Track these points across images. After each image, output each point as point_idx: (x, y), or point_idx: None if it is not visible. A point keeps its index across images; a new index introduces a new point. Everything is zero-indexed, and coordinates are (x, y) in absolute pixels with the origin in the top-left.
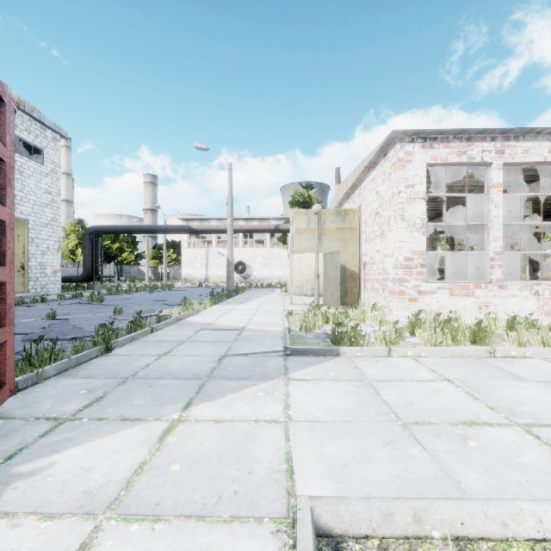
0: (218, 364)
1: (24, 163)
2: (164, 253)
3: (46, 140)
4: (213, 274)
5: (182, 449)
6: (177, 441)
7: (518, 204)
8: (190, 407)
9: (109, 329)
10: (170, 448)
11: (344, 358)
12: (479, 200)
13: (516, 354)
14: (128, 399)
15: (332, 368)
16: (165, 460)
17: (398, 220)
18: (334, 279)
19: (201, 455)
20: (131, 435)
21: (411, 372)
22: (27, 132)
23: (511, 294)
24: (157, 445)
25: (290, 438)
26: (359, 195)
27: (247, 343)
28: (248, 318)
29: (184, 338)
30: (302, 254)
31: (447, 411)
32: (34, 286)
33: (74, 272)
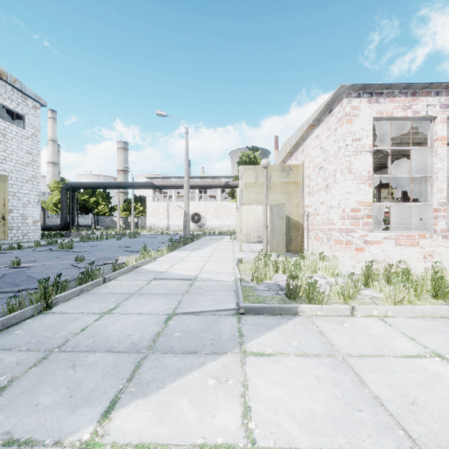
0: (163, 327)
1: (7, 127)
2: (132, 206)
3: (27, 108)
4: (173, 223)
5: None
6: None
7: None
8: (113, 412)
9: (56, 282)
10: None
11: (304, 318)
12: (409, 157)
13: None
14: (36, 392)
15: (294, 335)
16: None
17: (345, 173)
18: (280, 228)
19: None
20: None
21: (387, 341)
22: (10, 100)
23: None
24: None
25: None
26: (302, 152)
27: (198, 296)
28: (201, 265)
29: (135, 290)
30: (249, 206)
31: None
32: (16, 234)
33: (58, 222)
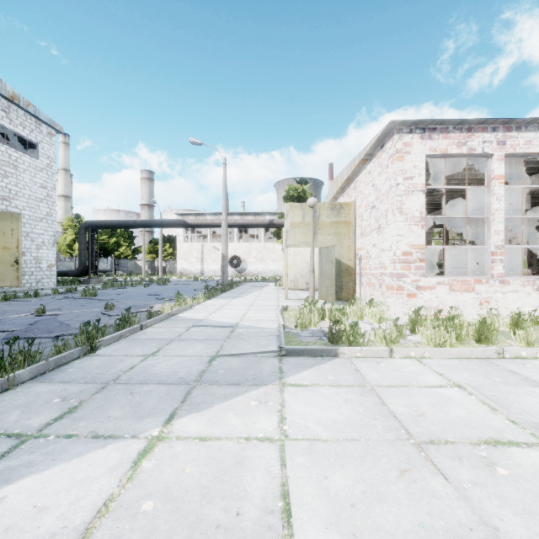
0: (208, 366)
1: (19, 157)
2: (160, 247)
3: (42, 135)
4: (208, 268)
5: (159, 479)
6: (154, 467)
7: (517, 197)
8: (173, 420)
9: (95, 327)
10: (144, 476)
11: (343, 359)
12: (475, 193)
13: (526, 354)
14: (105, 409)
15: (331, 371)
16: (137, 494)
17: (396, 213)
18: (329, 273)
19: (180, 487)
20: (101, 458)
21: (416, 376)
22: (22, 126)
23: (513, 289)
24: (130, 473)
25: (286, 464)
26: (354, 189)
27: (240, 341)
28: (242, 313)
29: (174, 336)
30: (297, 248)
31: (464, 426)
32: (29, 280)
33: (72, 266)
